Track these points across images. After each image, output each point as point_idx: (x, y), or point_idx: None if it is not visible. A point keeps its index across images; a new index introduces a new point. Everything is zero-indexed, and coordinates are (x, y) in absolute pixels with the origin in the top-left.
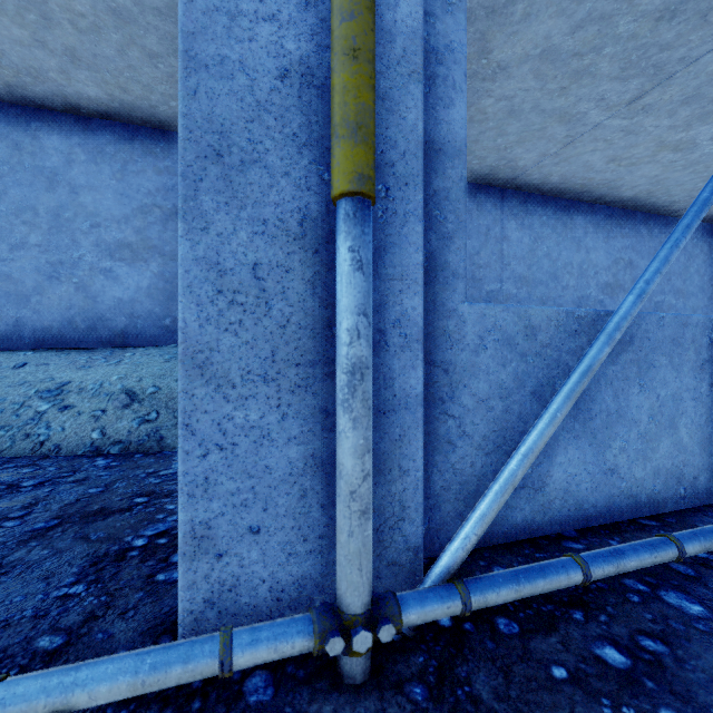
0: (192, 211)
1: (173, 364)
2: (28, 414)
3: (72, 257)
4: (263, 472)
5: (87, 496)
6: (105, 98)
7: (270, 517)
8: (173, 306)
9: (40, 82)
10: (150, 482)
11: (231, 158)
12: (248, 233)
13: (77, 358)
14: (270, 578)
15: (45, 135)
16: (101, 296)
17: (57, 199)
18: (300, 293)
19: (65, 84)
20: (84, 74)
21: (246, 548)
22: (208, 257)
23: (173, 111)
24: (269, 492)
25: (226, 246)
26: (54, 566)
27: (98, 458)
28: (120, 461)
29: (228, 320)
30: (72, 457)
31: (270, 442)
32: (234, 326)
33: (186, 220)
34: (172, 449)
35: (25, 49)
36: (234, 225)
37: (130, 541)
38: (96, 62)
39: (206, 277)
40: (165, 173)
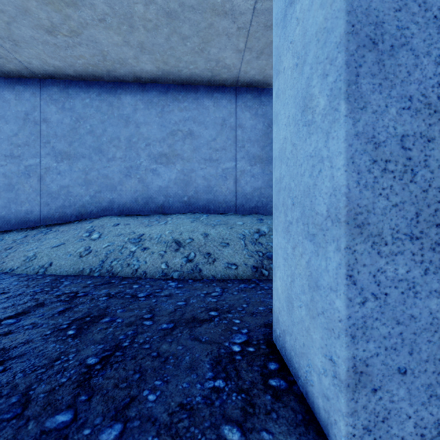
0: (353, 93)
1: (196, 224)
2: (126, 252)
3: (137, 164)
4: (408, 320)
5: (179, 307)
6: (154, 70)
7: (414, 360)
8: (188, 190)
9: (123, 67)
10: (211, 301)
11: (383, 45)
12: (397, 109)
13: (143, 220)
14: (414, 415)
15: (123, 96)
16: (151, 185)
17: (129, 132)
18: (439, 160)
19: (135, 65)
20: (146, 57)
21: (395, 386)
22: (366, 132)
23: (190, 72)
24: (413, 339)
25: (379, 122)
26: (192, 360)
27: (168, 281)
28: (183, 284)
29: (381, 186)
30: (154, 279)
31: (414, 294)
32: (385, 191)
33: (349, 101)
34: (207, 278)
35: (118, 48)
36: (385, 103)
37: (229, 347)
38: (153, 49)
39: (364, 149)
40: (184, 110)
